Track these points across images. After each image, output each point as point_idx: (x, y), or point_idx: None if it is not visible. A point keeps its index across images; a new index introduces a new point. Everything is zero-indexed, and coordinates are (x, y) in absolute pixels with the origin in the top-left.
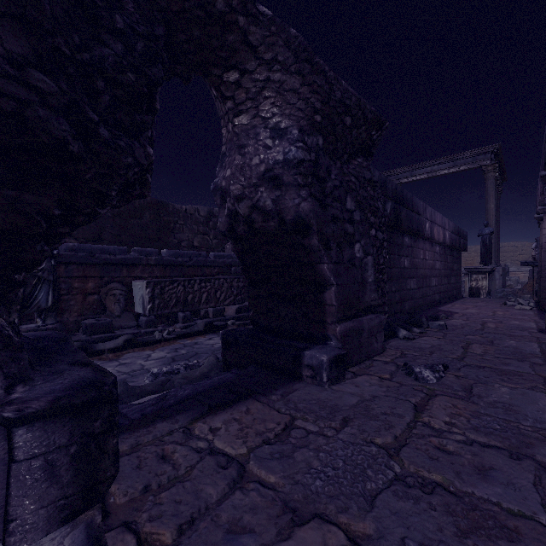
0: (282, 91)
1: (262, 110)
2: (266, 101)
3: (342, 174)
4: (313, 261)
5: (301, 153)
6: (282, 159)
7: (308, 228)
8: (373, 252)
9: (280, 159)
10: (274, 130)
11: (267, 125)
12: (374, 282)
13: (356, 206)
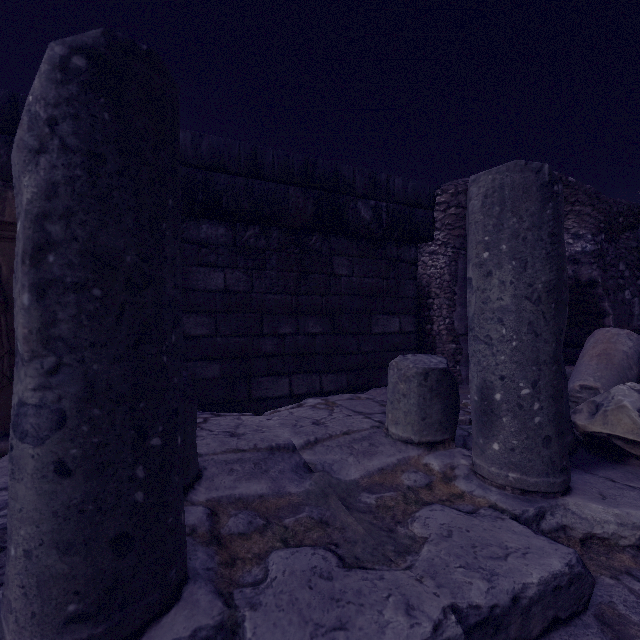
0: (580, 215)
1: (565, 225)
2: (569, 220)
3: (615, 250)
4: (597, 301)
5: (593, 247)
6: (580, 250)
7: (595, 284)
8: (639, 295)
9: (579, 251)
10: (574, 235)
11: (569, 232)
12: (639, 315)
13: (625, 268)
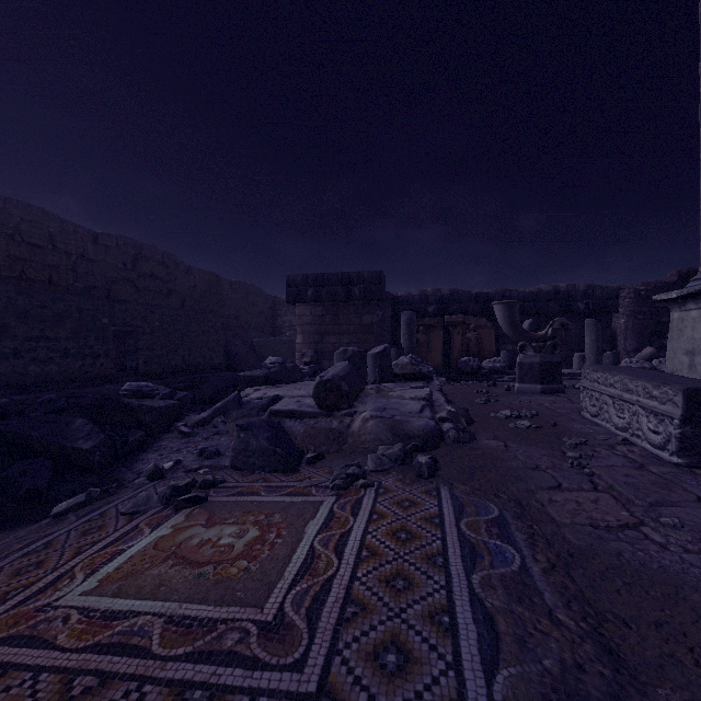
0: None
1: None
2: None
3: None
4: None
5: None
6: None
7: None
8: None
9: None
10: None
11: None
12: None
13: None
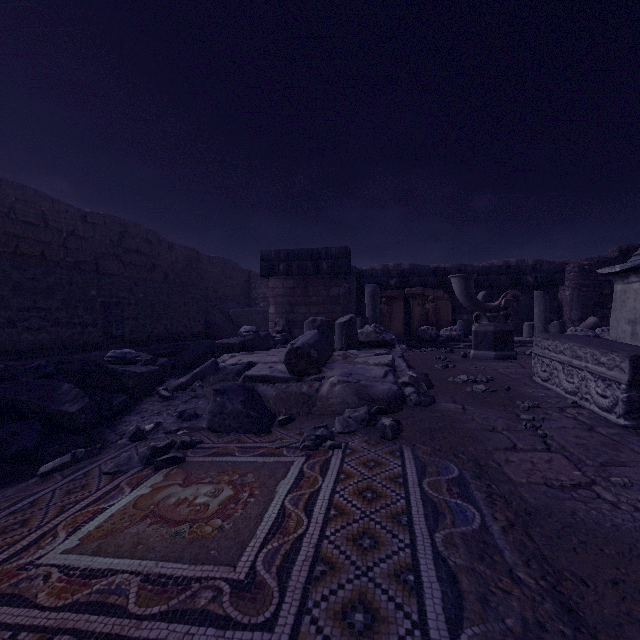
0: None
1: None
2: None
3: None
4: None
5: None
6: None
7: None
8: None
9: None
10: None
11: None
12: None
13: None
